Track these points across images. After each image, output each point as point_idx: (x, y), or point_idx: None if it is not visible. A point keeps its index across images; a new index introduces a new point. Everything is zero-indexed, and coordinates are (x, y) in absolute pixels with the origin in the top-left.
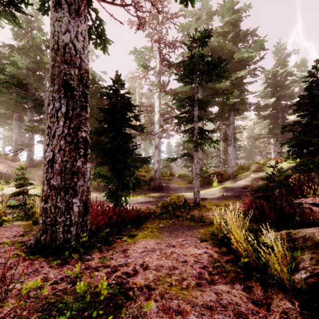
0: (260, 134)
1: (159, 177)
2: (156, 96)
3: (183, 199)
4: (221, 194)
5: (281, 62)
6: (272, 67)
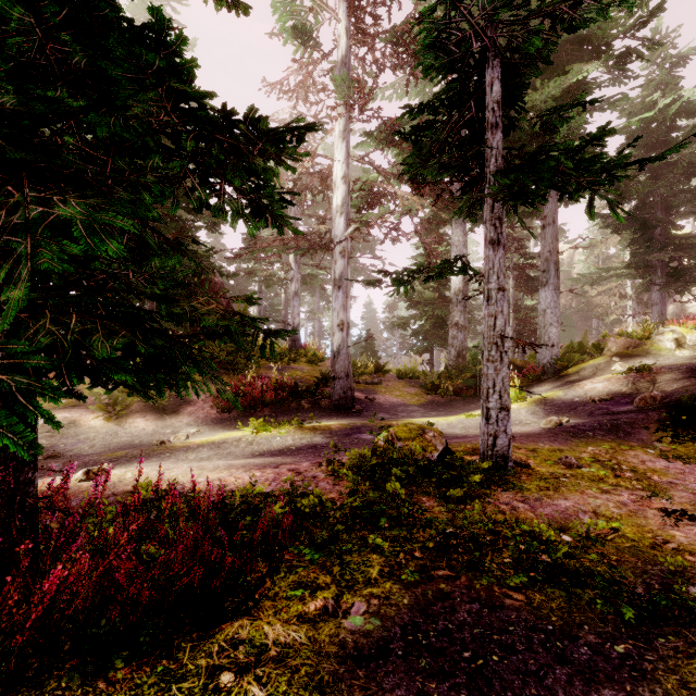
0: (606, 270)
1: (346, 371)
2: (336, 134)
3: (438, 438)
4: (552, 421)
5: (666, 76)
6: (639, 95)
